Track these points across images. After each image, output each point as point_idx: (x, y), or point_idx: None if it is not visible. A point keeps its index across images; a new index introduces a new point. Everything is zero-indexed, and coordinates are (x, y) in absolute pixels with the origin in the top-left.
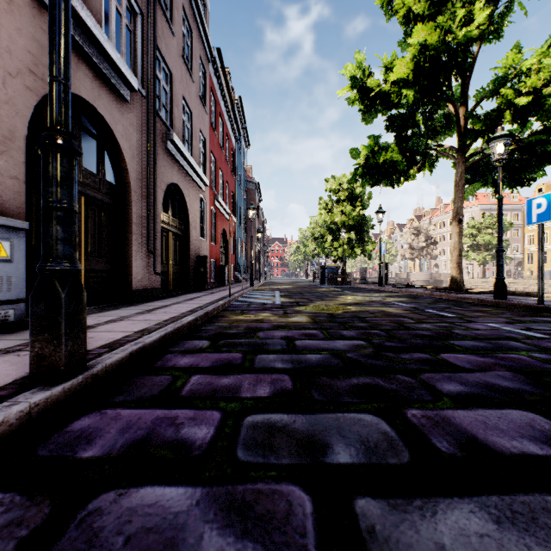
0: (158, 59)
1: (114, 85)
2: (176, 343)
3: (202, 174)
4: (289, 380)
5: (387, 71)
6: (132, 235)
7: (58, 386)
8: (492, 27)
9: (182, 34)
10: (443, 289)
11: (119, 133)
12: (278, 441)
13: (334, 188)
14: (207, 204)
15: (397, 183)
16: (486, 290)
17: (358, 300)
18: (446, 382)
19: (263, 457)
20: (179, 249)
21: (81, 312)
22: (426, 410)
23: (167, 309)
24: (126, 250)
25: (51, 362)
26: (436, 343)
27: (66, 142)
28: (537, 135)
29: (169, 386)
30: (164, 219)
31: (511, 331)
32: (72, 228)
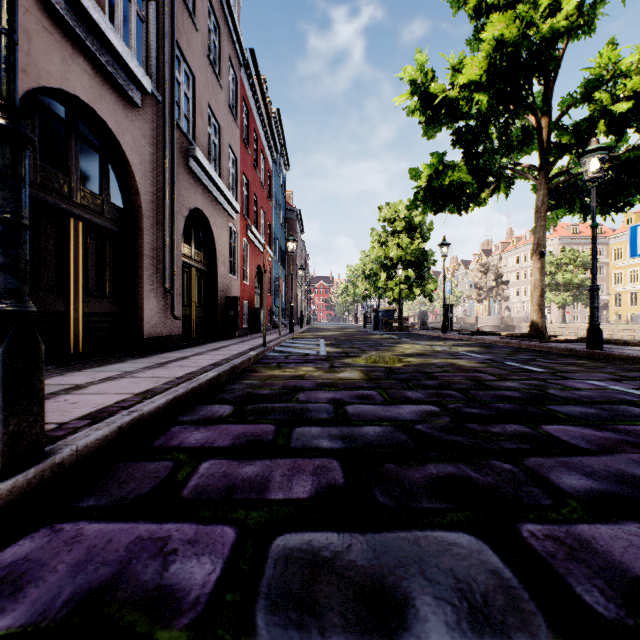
0: (178, 58)
1: (121, 85)
2: (190, 408)
3: (232, 198)
4: (340, 469)
5: (455, 72)
6: (144, 270)
7: None
8: (582, 19)
9: (208, 30)
10: (521, 337)
11: (127, 144)
12: (324, 590)
13: (389, 217)
14: (238, 235)
15: (465, 210)
16: (574, 338)
17: (420, 349)
18: (563, 472)
19: (298, 629)
20: (204, 288)
21: (34, 374)
22: (549, 524)
23: (184, 362)
24: (136, 288)
25: None
26: (532, 408)
27: (7, 121)
28: (636, 151)
29: (166, 479)
30: (186, 251)
31: (623, 391)
32: (19, 250)
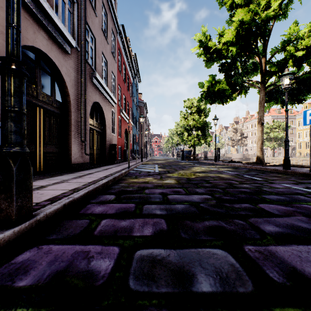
0: (87, 30)
1: (61, 43)
2: (95, 197)
3: (113, 97)
4: (165, 223)
5: (220, 36)
6: (71, 132)
7: (10, 230)
8: (281, 11)
9: (102, 16)
10: (252, 163)
11: (63, 71)
12: (158, 271)
13: (189, 105)
14: (116, 114)
15: (225, 102)
16: (277, 164)
17: (203, 169)
18: (266, 224)
19: (147, 286)
20: (100, 140)
21: (28, 180)
22: (257, 246)
23: (91, 175)
24: (68, 140)
25: (6, 213)
26: (254, 196)
27: (17, 67)
28: (307, 74)
29: (87, 227)
30: (91, 122)
31: (298, 189)
32: (22, 124)
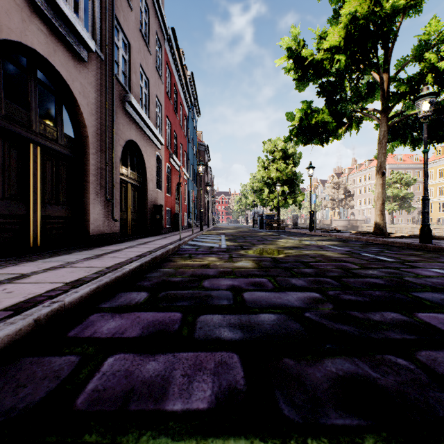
0: (117, 29)
1: (71, 44)
2: (112, 295)
3: (158, 134)
4: (240, 367)
5: (321, 39)
6: (90, 184)
7: None
8: (414, 1)
9: (140, 11)
10: (367, 234)
11: (76, 89)
12: None
13: (270, 149)
14: (163, 161)
15: (326, 142)
16: (407, 234)
17: (295, 243)
18: None
19: None
20: (137, 198)
21: None
22: None
23: (117, 254)
24: (84, 198)
25: None
26: (399, 295)
27: None
28: None
29: (66, 380)
30: (123, 172)
31: None
32: None
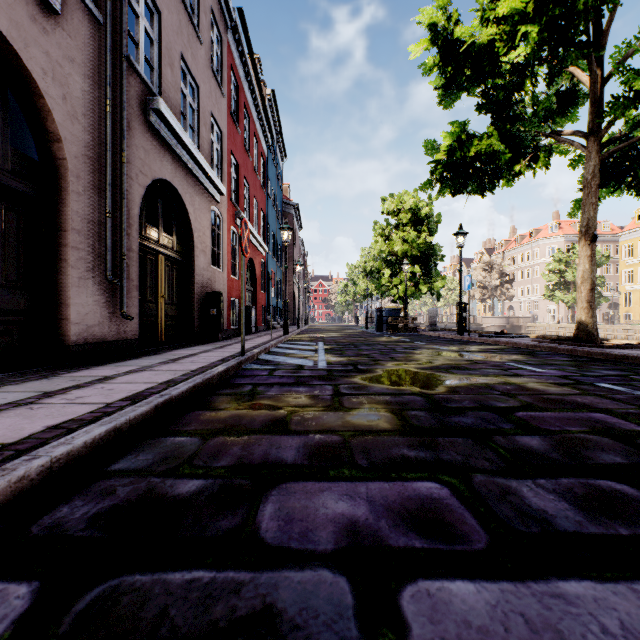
0: None
1: None
2: None
3: (215, 176)
4: None
5: (493, 0)
6: (70, 250)
7: None
8: None
9: None
10: (561, 340)
11: (35, 62)
12: None
13: (393, 208)
14: (224, 222)
15: (490, 189)
16: (634, 342)
17: (449, 358)
18: None
19: None
20: (178, 281)
21: None
22: None
23: (91, 390)
24: (59, 275)
25: None
26: None
27: None
28: None
29: None
30: (150, 234)
31: None
32: None
